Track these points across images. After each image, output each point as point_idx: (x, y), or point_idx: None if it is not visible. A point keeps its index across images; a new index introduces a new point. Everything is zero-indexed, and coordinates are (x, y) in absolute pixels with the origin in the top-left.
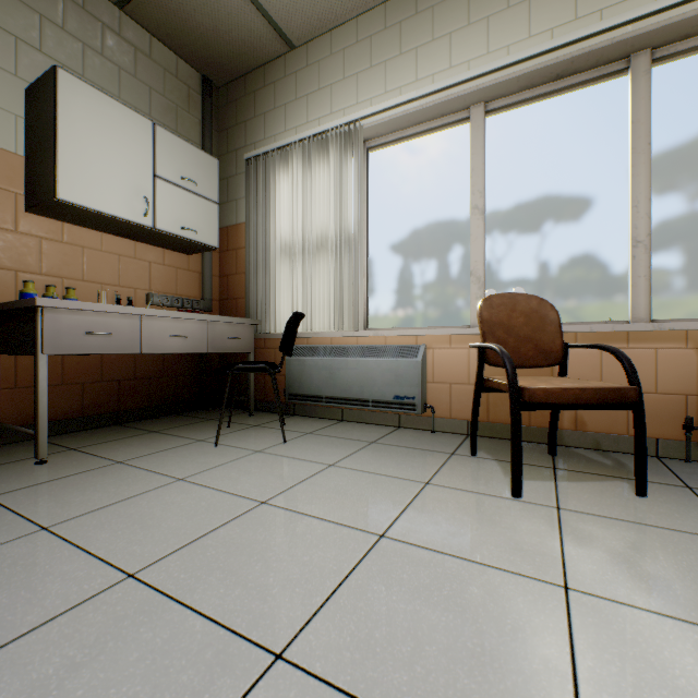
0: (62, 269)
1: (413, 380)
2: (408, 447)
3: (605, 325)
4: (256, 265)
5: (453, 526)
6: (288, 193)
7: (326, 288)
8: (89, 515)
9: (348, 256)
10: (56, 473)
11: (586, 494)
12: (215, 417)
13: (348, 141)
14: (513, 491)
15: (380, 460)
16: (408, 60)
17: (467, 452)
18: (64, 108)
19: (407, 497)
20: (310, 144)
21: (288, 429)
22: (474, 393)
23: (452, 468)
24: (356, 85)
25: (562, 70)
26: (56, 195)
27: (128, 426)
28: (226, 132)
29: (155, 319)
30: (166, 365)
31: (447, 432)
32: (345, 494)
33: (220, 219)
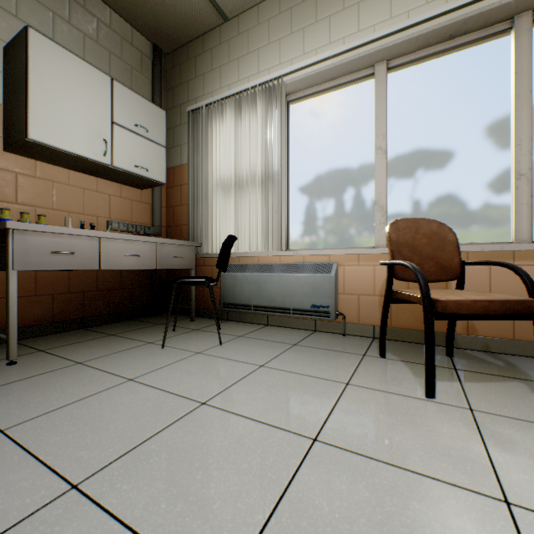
0: (35, 200)
1: (328, 291)
2: (325, 349)
3: (495, 245)
4: (197, 198)
5: (379, 428)
6: (223, 139)
7: (254, 216)
8: (45, 416)
9: (272, 190)
10: (22, 374)
11: (491, 395)
12: (163, 322)
13: (272, 94)
14: (427, 392)
15: (303, 361)
16: (322, 26)
17: (376, 353)
18: (35, 62)
19: (332, 398)
20: (241, 98)
21: (223, 332)
22: (384, 303)
23: (366, 369)
24: (278, 49)
25: (454, 30)
26: (27, 135)
27: (90, 330)
28: (172, 90)
29: (112, 240)
30: (123, 280)
31: (356, 335)
32: (276, 395)
33: (168, 161)
